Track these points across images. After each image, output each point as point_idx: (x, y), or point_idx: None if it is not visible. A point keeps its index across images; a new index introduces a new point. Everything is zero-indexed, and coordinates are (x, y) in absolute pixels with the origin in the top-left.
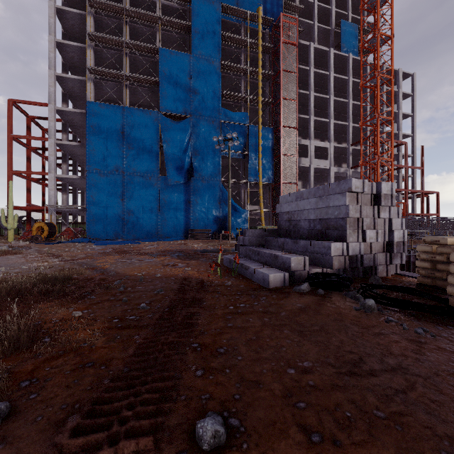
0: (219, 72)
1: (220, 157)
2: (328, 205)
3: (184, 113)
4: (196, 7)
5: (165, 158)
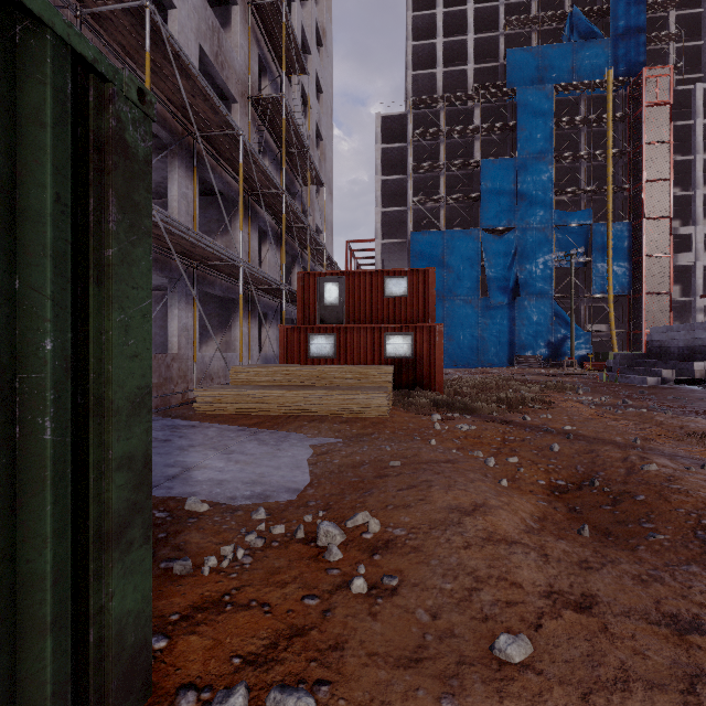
0: (551, 168)
1: (553, 270)
2: (693, 337)
3: (508, 226)
4: (522, 102)
5: (487, 278)
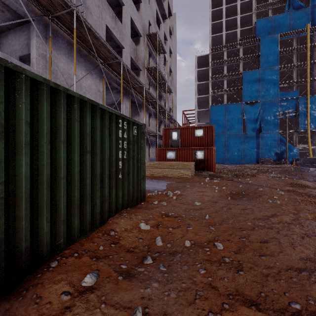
0: (277, 72)
1: (278, 119)
2: None
3: (256, 100)
4: (262, 43)
5: (246, 124)
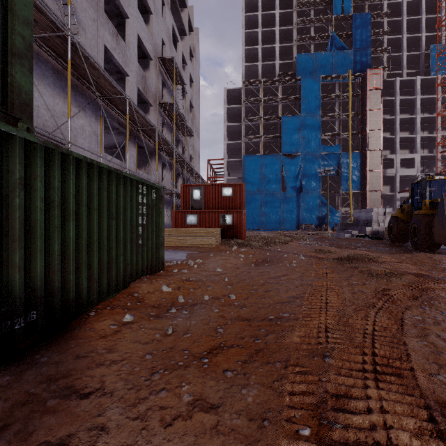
0: (319, 121)
1: (320, 177)
2: (367, 215)
3: (296, 153)
4: (303, 85)
5: (285, 182)
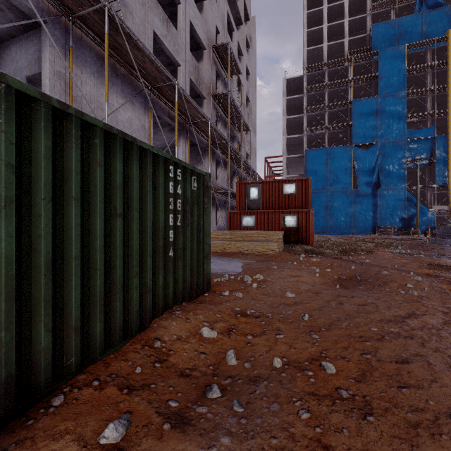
0: (404, 101)
1: (405, 169)
2: None
3: (372, 142)
4: (382, 59)
5: (357, 177)
